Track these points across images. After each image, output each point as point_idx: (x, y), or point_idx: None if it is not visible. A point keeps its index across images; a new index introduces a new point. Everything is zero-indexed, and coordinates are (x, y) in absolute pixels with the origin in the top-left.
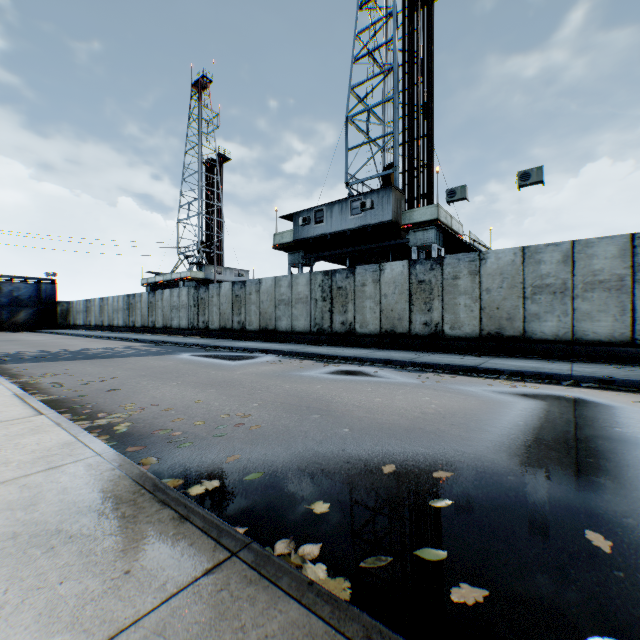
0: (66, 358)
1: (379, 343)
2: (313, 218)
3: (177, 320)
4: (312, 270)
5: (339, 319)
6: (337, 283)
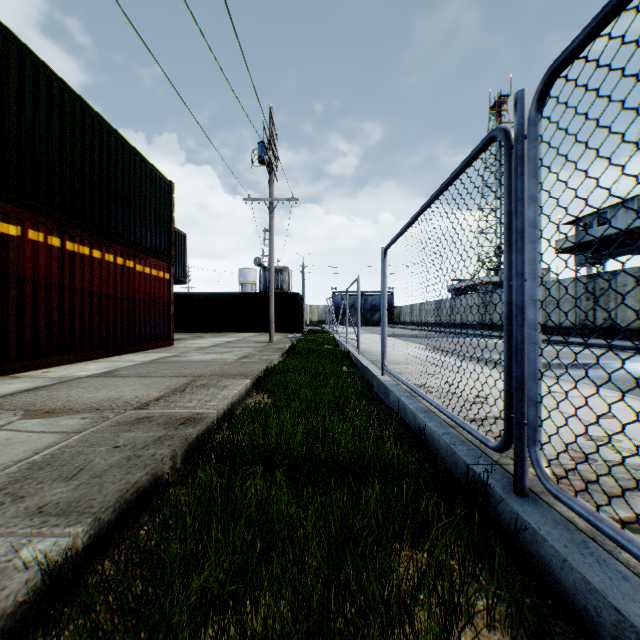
0: (407, 336)
1: (637, 336)
2: (594, 221)
3: (470, 318)
4: (603, 268)
5: (600, 316)
6: (598, 285)
